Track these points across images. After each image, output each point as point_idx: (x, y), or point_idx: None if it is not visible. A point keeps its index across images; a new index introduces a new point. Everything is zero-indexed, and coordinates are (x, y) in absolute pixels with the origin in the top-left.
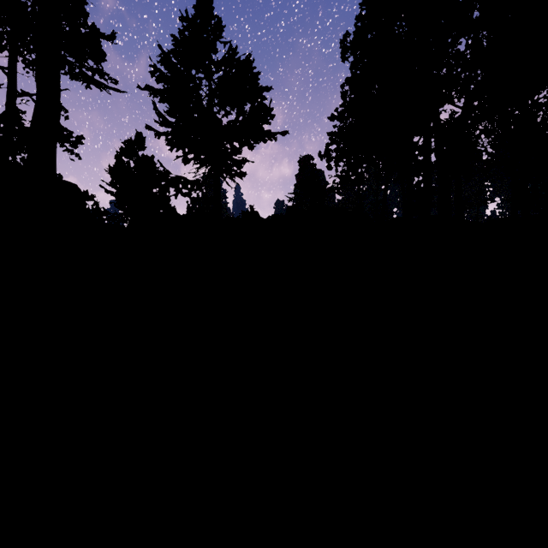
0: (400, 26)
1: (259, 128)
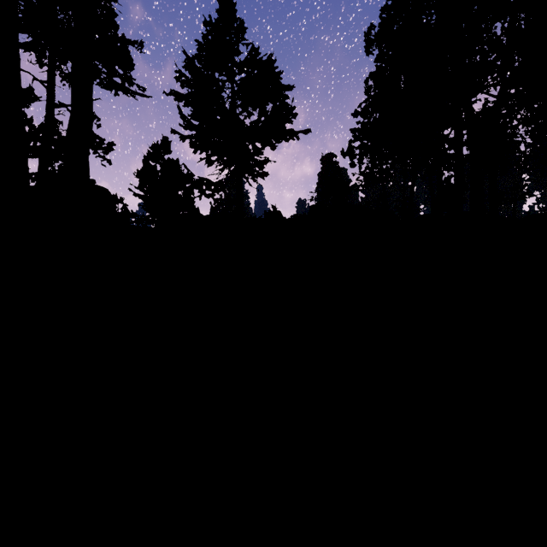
0: (429, 14)
1: (281, 128)
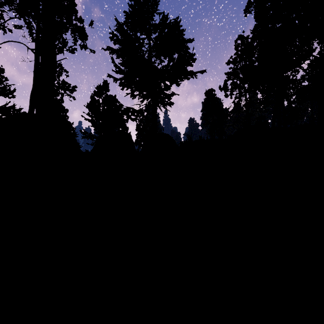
0: None
1: (184, 70)
